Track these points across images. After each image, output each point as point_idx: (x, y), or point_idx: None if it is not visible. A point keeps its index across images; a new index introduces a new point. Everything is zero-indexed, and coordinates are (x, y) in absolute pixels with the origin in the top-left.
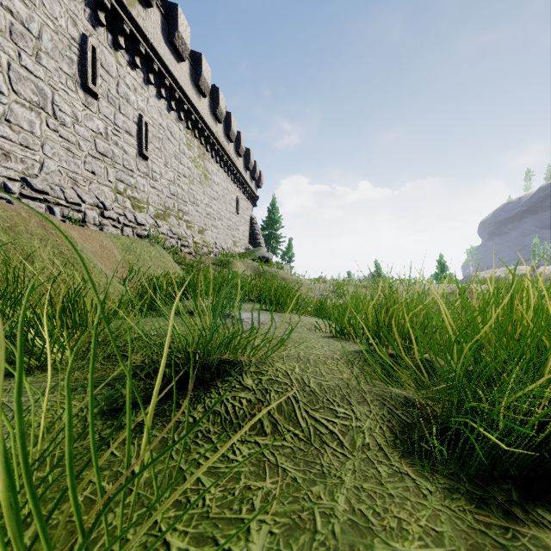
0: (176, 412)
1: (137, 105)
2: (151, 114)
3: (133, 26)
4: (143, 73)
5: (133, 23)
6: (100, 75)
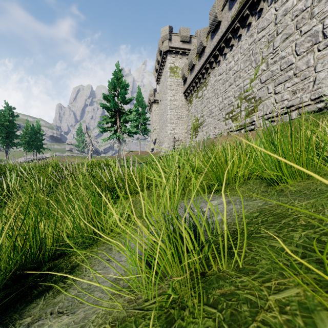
0: None
1: None
2: None
3: None
4: None
5: None
6: None
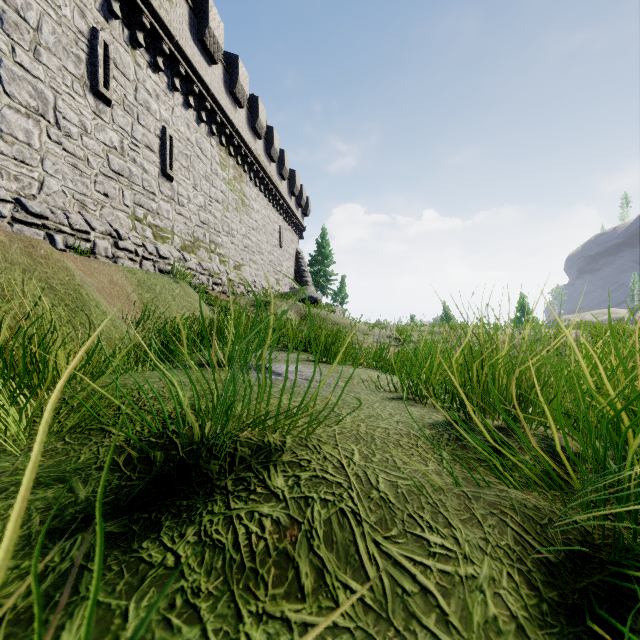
0: (148, 542)
1: (159, 115)
2: (177, 127)
3: (154, 19)
4: (167, 77)
5: (155, 16)
6: (114, 77)
